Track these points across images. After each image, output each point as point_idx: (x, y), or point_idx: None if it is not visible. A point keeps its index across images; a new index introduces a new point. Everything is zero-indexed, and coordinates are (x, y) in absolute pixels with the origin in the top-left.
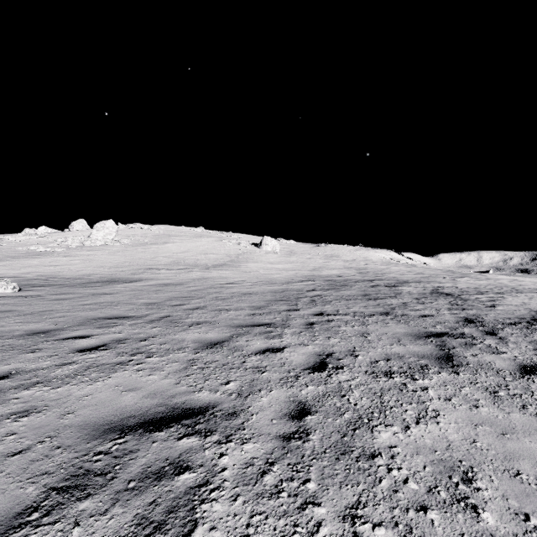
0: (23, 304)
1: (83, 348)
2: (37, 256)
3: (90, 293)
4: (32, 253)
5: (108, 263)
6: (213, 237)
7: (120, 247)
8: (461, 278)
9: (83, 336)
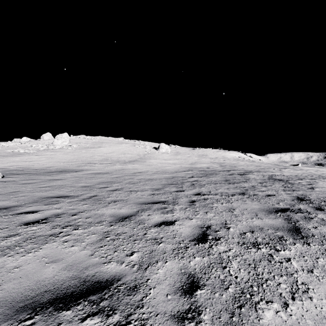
0: (1, 186)
1: (29, 221)
2: (19, 155)
3: (48, 179)
4: (16, 153)
5: (63, 160)
6: (129, 144)
7: (71, 150)
8: (284, 169)
9: (33, 211)
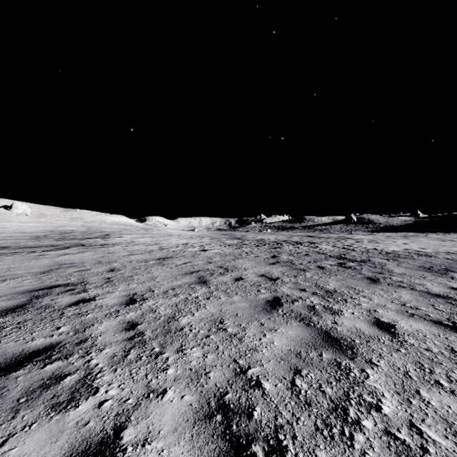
0: None
1: None
2: None
3: None
4: None
5: None
6: None
7: None
8: (139, 231)
9: None
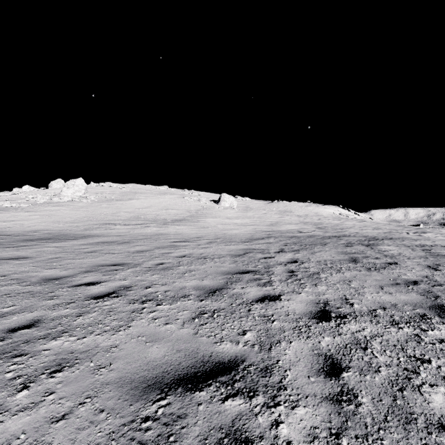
0: None
1: None
2: None
3: None
4: None
5: (66, 219)
6: (176, 195)
7: (85, 203)
8: (424, 233)
9: None
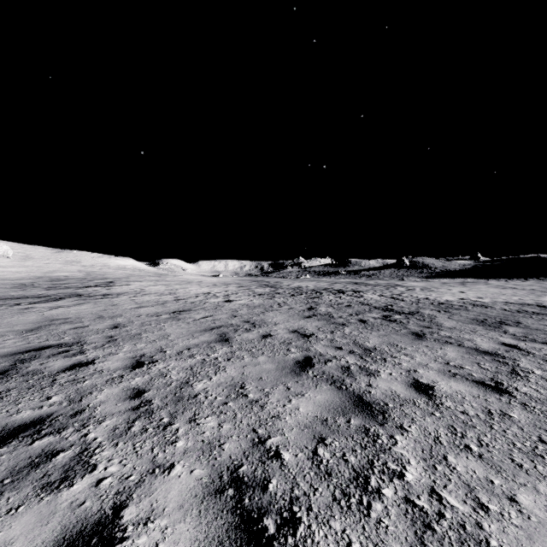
0: None
1: None
2: None
3: None
4: None
5: None
6: None
7: None
8: (151, 277)
9: None
